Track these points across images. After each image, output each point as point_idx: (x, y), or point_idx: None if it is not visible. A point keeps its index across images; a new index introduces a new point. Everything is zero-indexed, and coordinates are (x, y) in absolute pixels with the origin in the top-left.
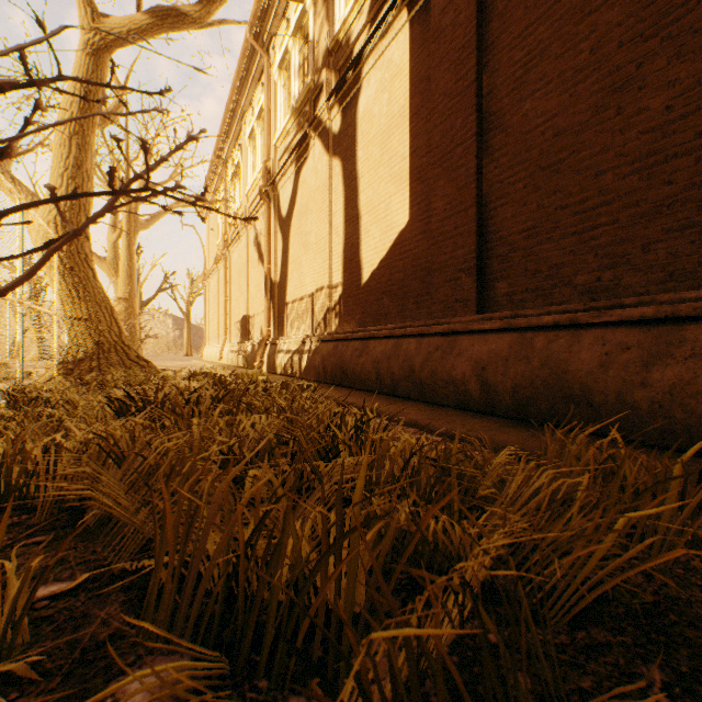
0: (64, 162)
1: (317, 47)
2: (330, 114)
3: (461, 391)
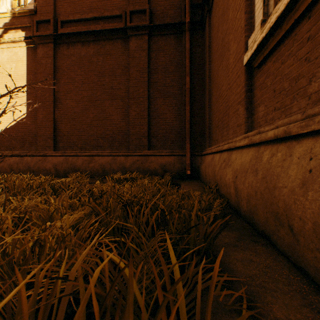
0: None
1: None
2: None
3: (49, 172)
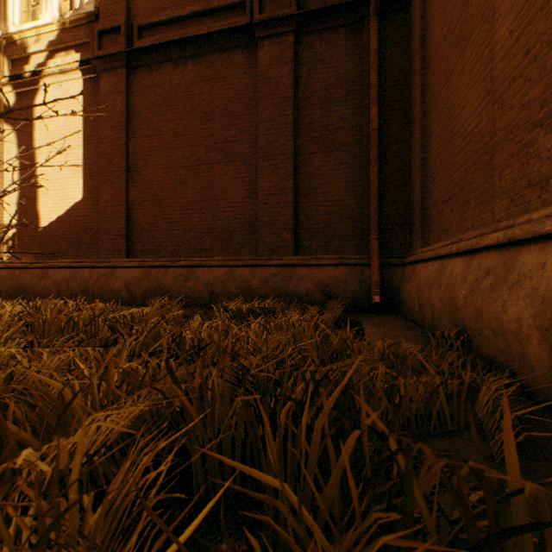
0: None
1: None
2: (2, 88)
3: (118, 296)
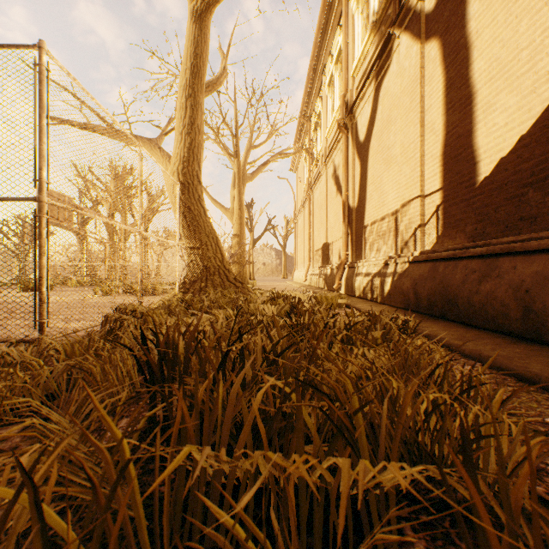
0: (182, 122)
1: None
2: None
3: None
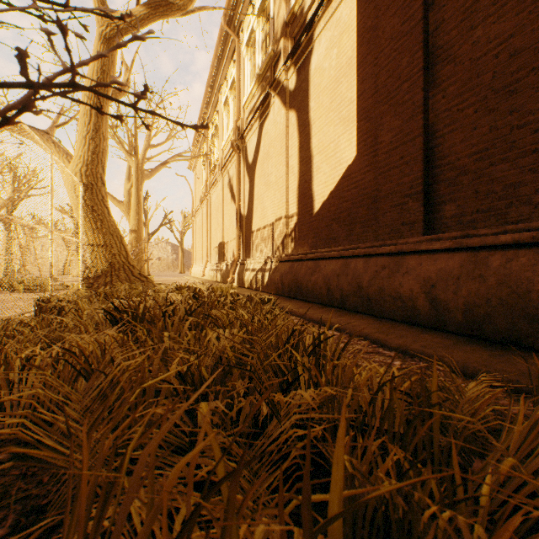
0: (86, 127)
1: (276, 22)
2: (287, 75)
3: (408, 306)
